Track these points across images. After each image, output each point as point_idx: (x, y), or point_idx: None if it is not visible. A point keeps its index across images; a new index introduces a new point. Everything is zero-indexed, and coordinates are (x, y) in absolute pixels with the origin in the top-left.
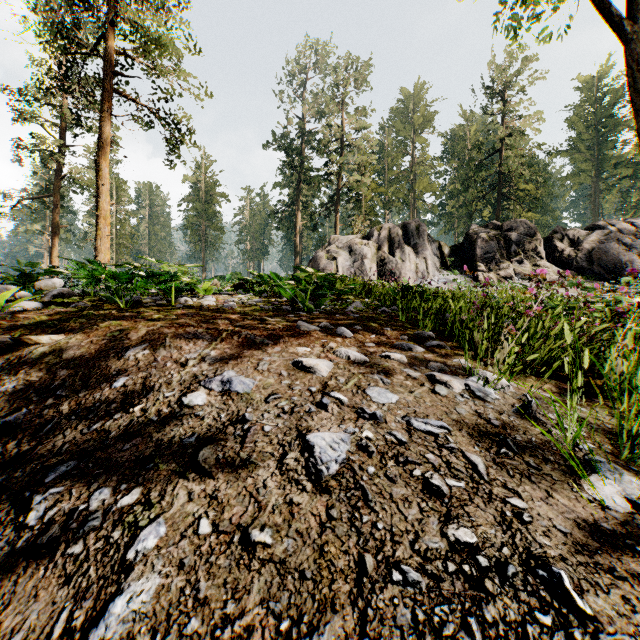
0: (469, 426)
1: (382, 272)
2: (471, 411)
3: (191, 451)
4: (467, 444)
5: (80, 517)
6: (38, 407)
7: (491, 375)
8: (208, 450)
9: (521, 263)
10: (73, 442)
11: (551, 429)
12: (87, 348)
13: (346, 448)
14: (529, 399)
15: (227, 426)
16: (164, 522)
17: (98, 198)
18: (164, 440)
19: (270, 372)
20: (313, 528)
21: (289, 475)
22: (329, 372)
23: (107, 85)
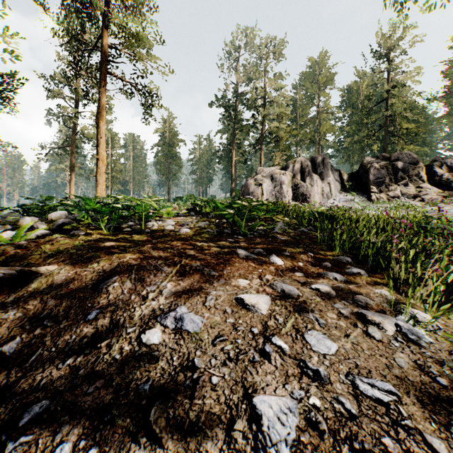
0: (415, 386)
1: (296, 194)
2: (410, 362)
3: (145, 403)
4: (421, 418)
5: None
6: (28, 336)
7: (419, 314)
8: (160, 405)
9: (406, 186)
10: (49, 377)
11: None
12: (72, 279)
13: (295, 422)
14: None
15: (178, 372)
16: None
17: (98, 147)
18: (122, 385)
19: (216, 309)
20: None
21: None
22: (268, 309)
23: (104, 69)
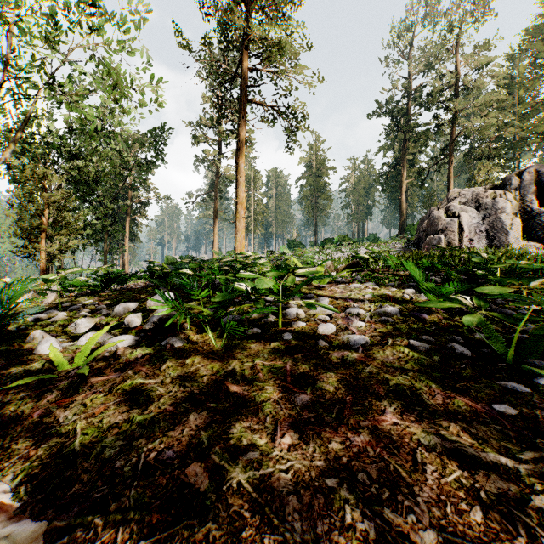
0: None
1: (528, 228)
2: None
3: None
4: None
5: None
6: None
7: None
8: None
9: None
10: None
11: None
12: None
13: None
14: None
15: None
16: None
17: (237, 189)
18: None
19: None
20: None
21: None
22: None
23: (243, 98)
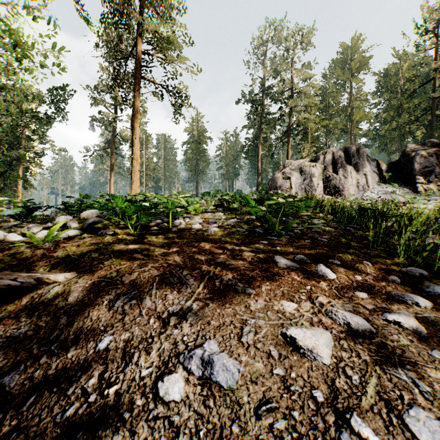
0: None
1: (327, 187)
2: None
3: None
4: None
5: None
6: (33, 364)
7: None
8: None
9: None
10: (43, 436)
11: None
12: (88, 290)
13: None
14: None
15: None
16: None
17: (133, 147)
18: None
19: (257, 349)
20: None
21: None
22: (331, 356)
23: (138, 75)
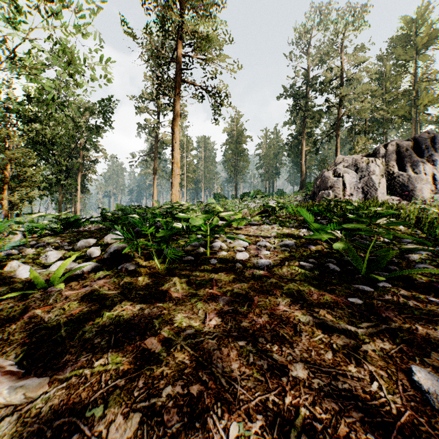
0: None
1: (391, 186)
2: None
3: None
4: None
5: None
6: None
7: None
8: None
9: None
10: None
11: None
12: None
13: None
14: None
15: None
16: None
17: (173, 151)
18: None
19: None
20: None
21: None
22: None
23: (178, 78)
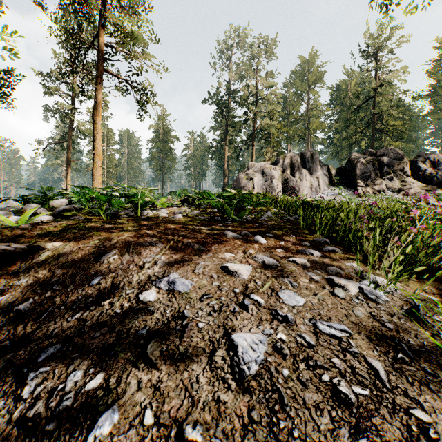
0: (366, 329)
1: (286, 188)
2: (366, 313)
3: (142, 342)
4: (367, 348)
5: (58, 396)
6: (40, 298)
7: (380, 279)
8: (155, 343)
9: (391, 180)
10: (60, 328)
11: (438, 332)
12: (76, 253)
13: (264, 349)
14: (415, 302)
15: (170, 321)
16: (118, 409)
17: (94, 142)
18: (123, 331)
19: (204, 275)
20: (237, 429)
21: (217, 372)
22: (249, 275)
23: (100, 67)
